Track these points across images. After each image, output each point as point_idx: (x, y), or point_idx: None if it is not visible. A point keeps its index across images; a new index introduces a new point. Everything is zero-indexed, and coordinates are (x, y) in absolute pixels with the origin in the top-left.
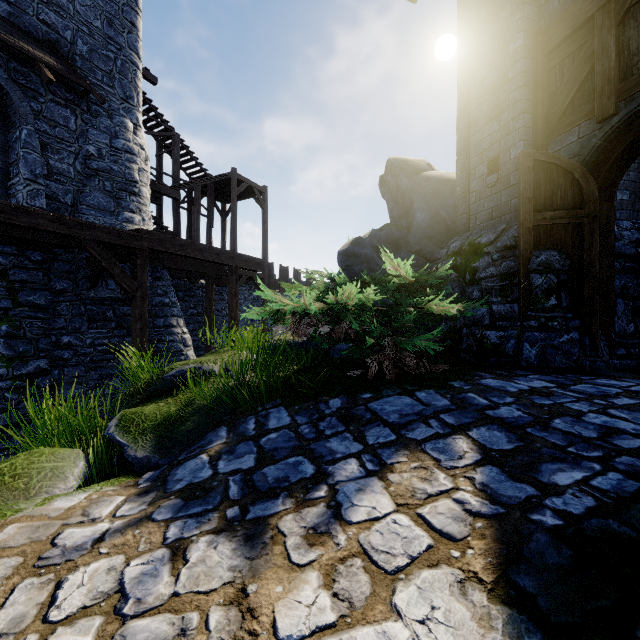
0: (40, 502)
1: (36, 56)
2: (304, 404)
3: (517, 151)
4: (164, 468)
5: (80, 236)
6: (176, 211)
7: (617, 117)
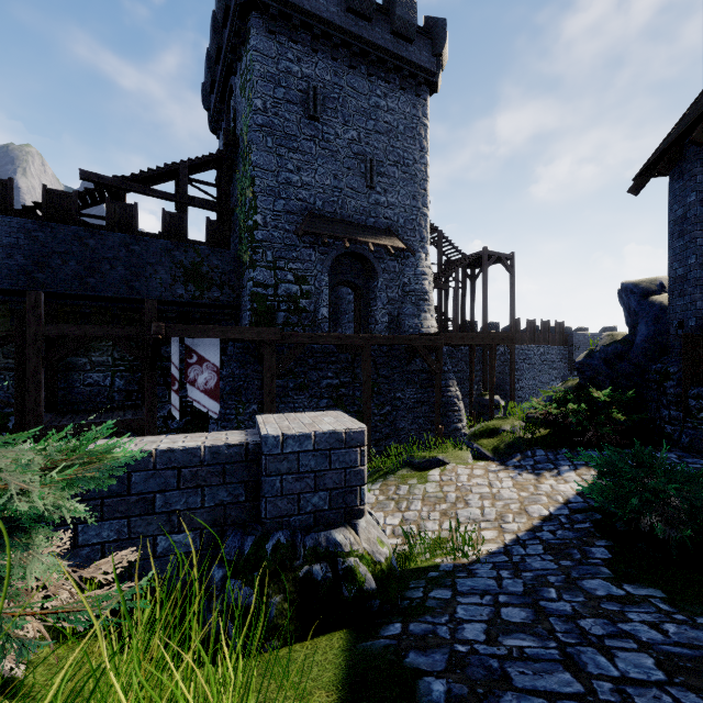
0: (474, 463)
1: (387, 243)
2: (550, 449)
3: (691, 323)
4: (501, 461)
5: (415, 344)
6: (439, 290)
7: None
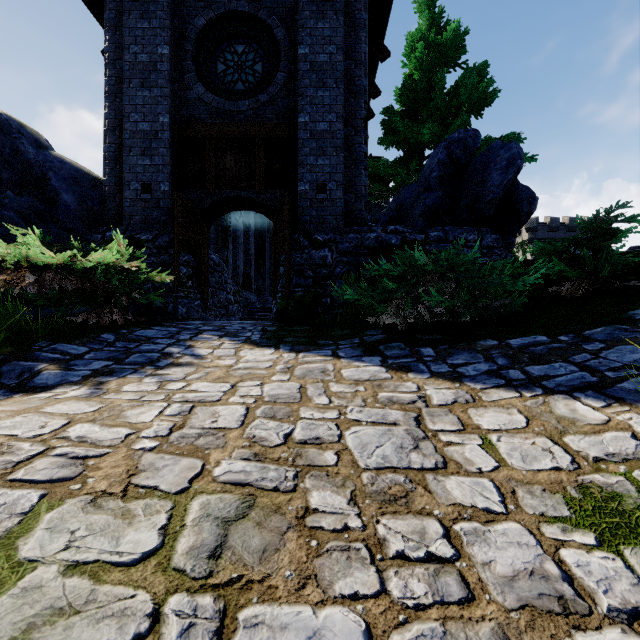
0: None
1: None
2: (82, 339)
3: (166, 187)
4: (7, 390)
5: None
6: None
7: (217, 197)
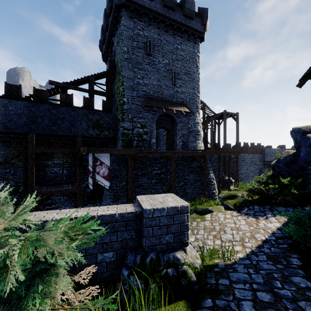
0: (225, 211)
1: (181, 110)
2: (261, 205)
3: None
4: (238, 211)
5: (195, 155)
6: (204, 129)
7: None
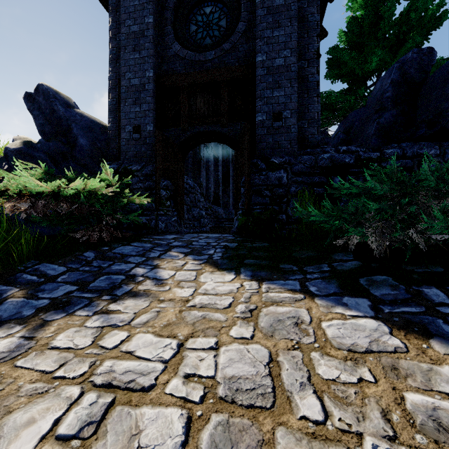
0: None
1: None
2: (65, 258)
3: (150, 128)
4: None
5: None
6: None
7: (189, 133)
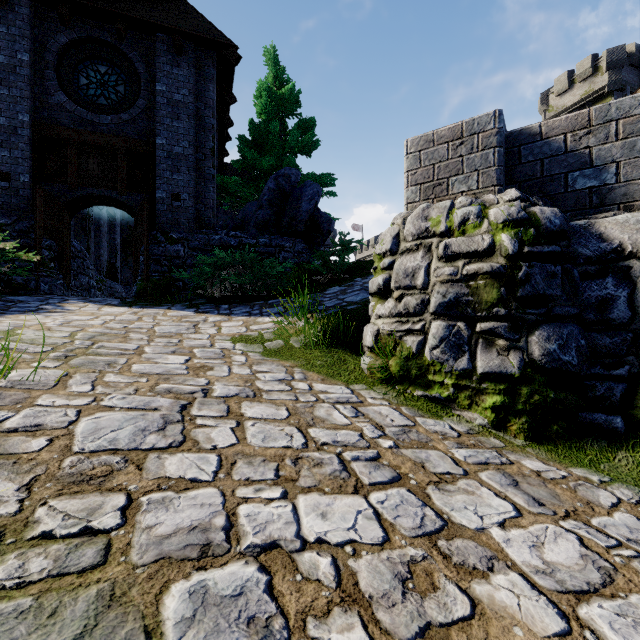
0: None
1: None
2: None
3: (26, 179)
4: None
5: None
6: None
7: (80, 193)
